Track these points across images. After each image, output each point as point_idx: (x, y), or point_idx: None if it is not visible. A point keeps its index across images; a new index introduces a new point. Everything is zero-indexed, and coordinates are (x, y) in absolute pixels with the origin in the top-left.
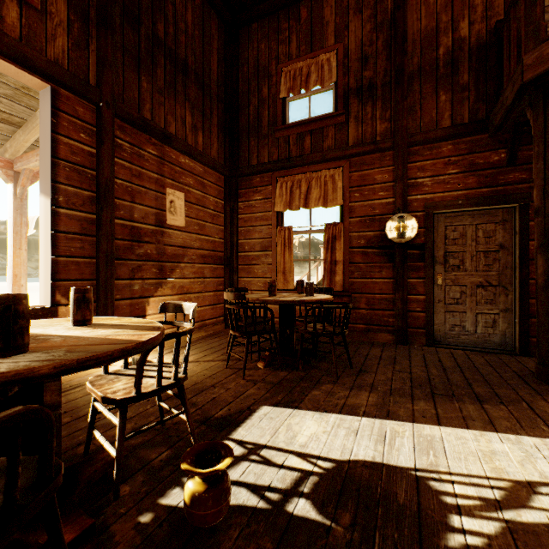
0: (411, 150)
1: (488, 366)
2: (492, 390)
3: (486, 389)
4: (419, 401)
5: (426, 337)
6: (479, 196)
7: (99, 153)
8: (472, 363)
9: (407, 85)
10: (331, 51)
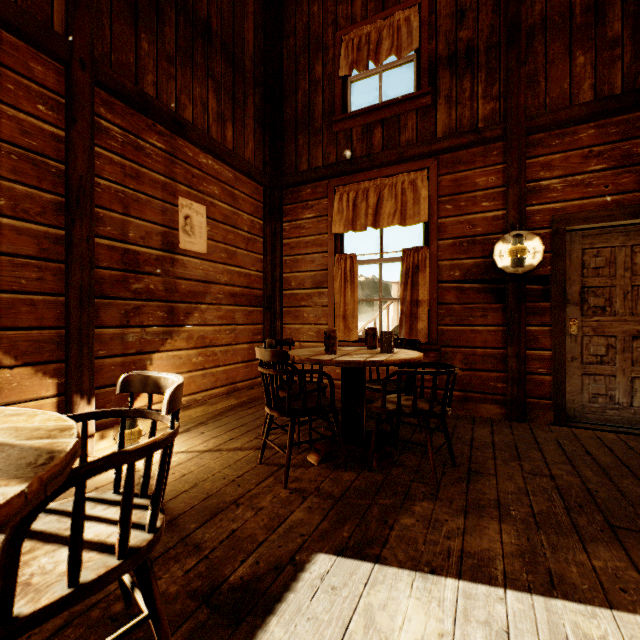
0: (530, 139)
1: None
2: None
3: None
4: (594, 544)
5: (555, 412)
6: (639, 202)
7: (68, 137)
8: None
9: (525, 44)
10: (411, 6)
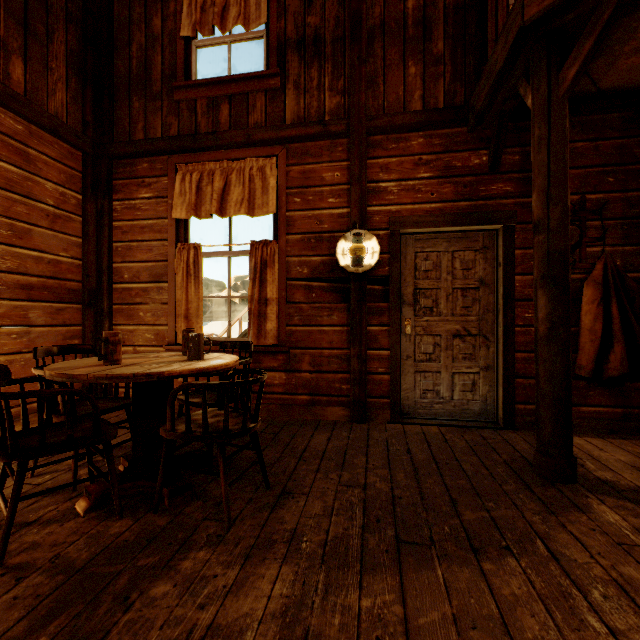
0: (371, 140)
1: (472, 455)
2: (488, 514)
3: (479, 513)
4: (373, 574)
5: (391, 410)
6: (457, 211)
7: None
8: (451, 451)
9: (366, 43)
10: None
